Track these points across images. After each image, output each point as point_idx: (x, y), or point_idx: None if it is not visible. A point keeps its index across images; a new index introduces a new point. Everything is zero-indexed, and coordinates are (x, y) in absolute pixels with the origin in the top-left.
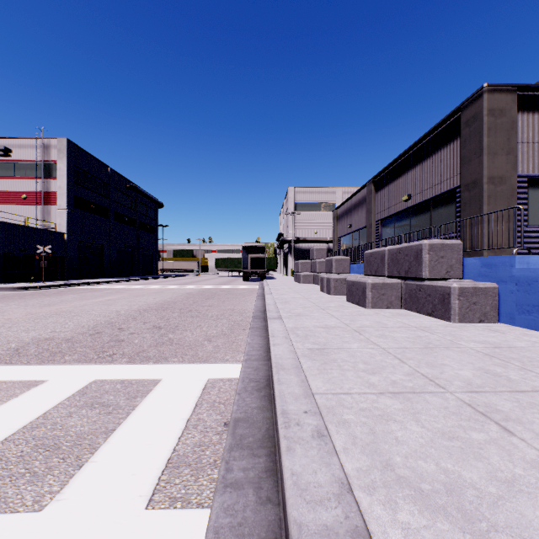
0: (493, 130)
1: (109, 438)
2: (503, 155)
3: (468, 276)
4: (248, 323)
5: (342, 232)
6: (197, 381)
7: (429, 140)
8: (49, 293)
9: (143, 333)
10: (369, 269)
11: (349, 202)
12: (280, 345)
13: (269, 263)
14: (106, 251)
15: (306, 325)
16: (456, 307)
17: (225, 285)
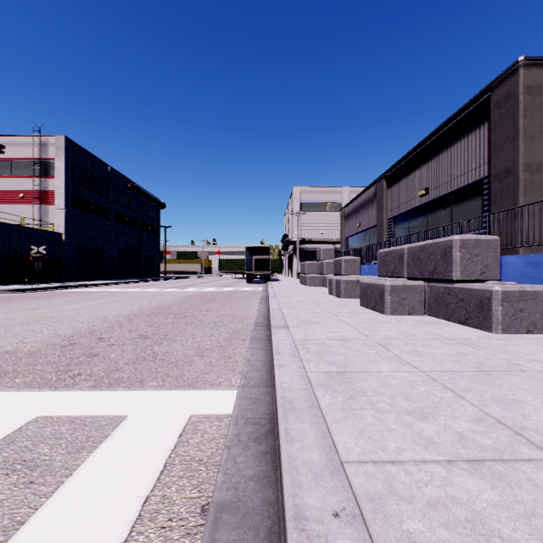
0: (530, 111)
1: None
2: (541, 139)
3: (507, 278)
4: (249, 332)
5: (350, 232)
6: (174, 419)
7: (451, 127)
8: (40, 296)
9: (125, 344)
10: (384, 269)
11: (358, 200)
12: (287, 367)
13: (273, 264)
14: (106, 252)
15: (318, 336)
16: (499, 315)
17: (227, 288)
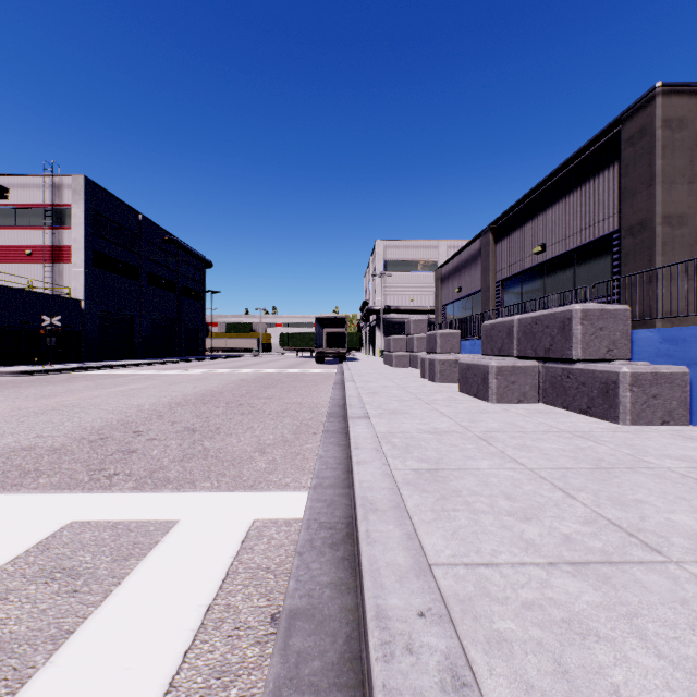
0: (670, 149)
1: (56, 652)
2: (683, 184)
3: (640, 357)
4: (321, 424)
5: (448, 299)
6: (235, 524)
7: (573, 168)
8: (55, 380)
9: (168, 438)
10: (489, 346)
11: (458, 258)
12: (367, 464)
13: (350, 339)
14: (137, 324)
15: (406, 429)
16: (628, 402)
17: (292, 369)
